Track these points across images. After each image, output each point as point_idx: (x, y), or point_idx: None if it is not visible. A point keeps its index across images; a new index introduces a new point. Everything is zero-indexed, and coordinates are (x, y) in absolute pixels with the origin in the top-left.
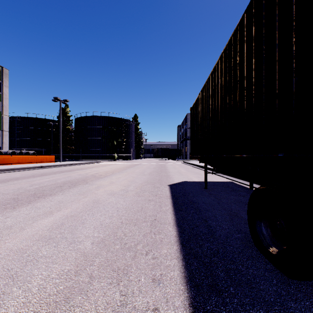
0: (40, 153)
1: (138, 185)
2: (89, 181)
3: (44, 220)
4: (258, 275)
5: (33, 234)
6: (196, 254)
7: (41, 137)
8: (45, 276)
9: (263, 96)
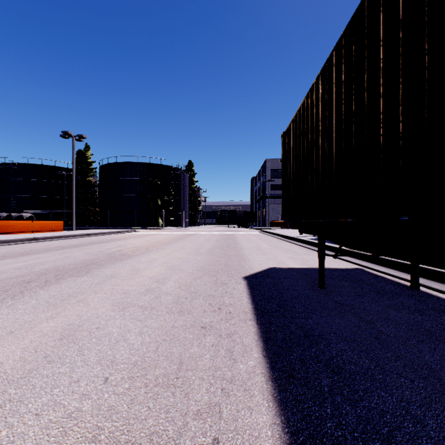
0: (48, 217)
1: (184, 278)
2: (95, 267)
3: None
4: None
5: None
6: None
7: (49, 194)
8: None
9: None
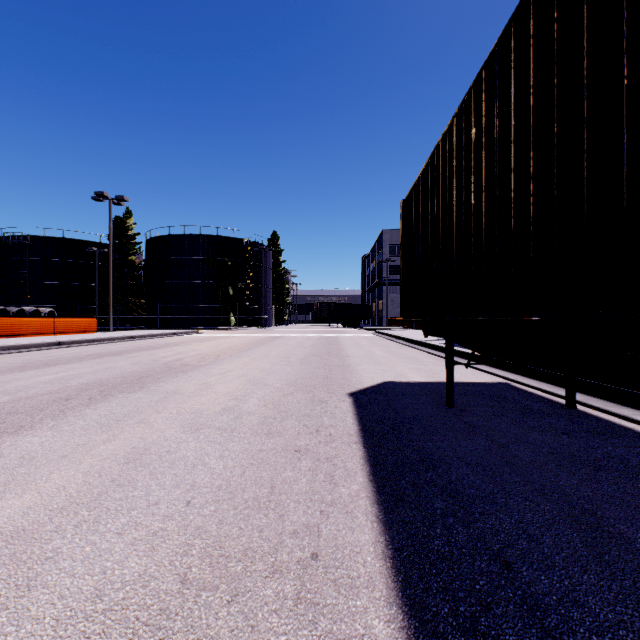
0: (73, 313)
1: (270, 395)
2: (151, 381)
3: None
4: None
5: None
6: None
7: (74, 280)
8: None
9: None
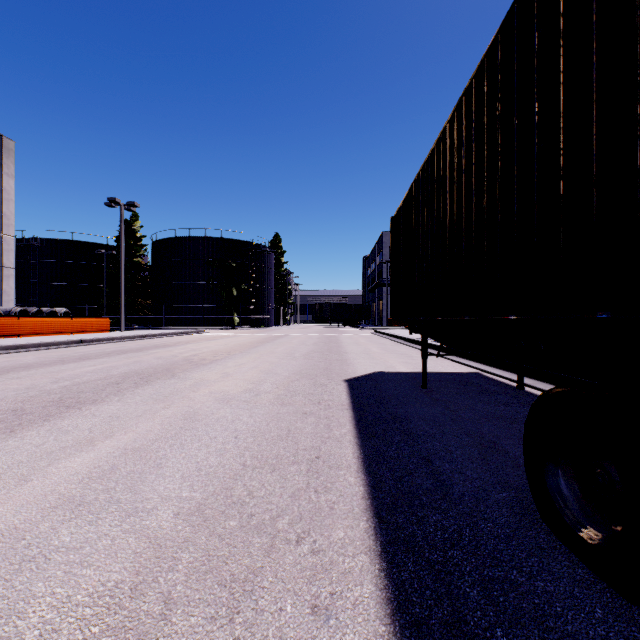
0: (81, 313)
1: (281, 381)
2: (179, 371)
3: (74, 460)
4: (559, 596)
5: (46, 493)
6: (411, 540)
7: (82, 281)
8: (61, 599)
9: (561, 184)
